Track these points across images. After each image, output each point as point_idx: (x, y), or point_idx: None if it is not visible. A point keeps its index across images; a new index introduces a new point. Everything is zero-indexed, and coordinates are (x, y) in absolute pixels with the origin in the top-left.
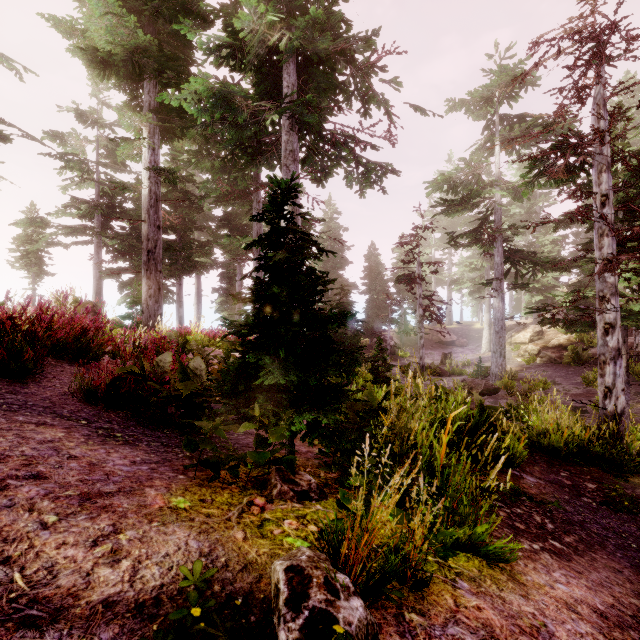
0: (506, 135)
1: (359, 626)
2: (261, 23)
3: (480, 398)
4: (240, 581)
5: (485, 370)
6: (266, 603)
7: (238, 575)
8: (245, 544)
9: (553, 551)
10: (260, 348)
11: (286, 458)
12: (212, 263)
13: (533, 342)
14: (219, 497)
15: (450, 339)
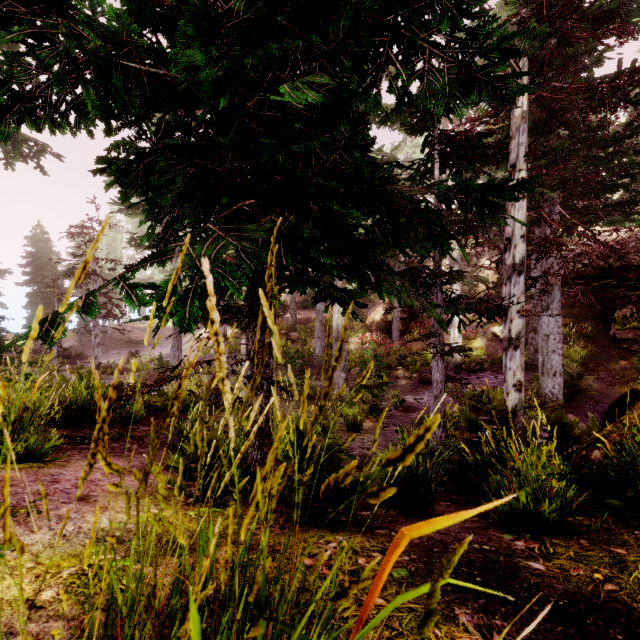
0: None
1: None
2: None
3: (120, 379)
4: None
5: (166, 363)
6: None
7: None
8: None
9: (120, 455)
10: None
11: None
12: None
13: None
14: None
15: (142, 338)
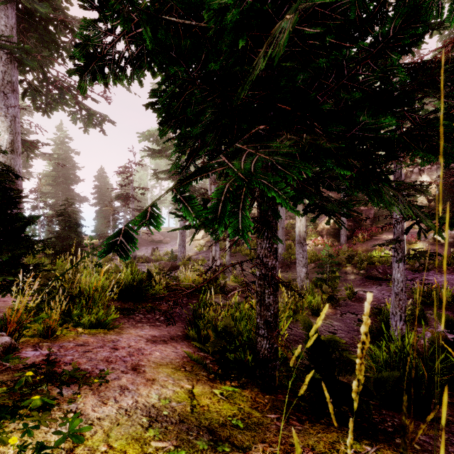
0: None
1: (5, 343)
2: None
3: (150, 268)
4: None
5: (175, 256)
6: None
7: None
8: None
9: (153, 325)
10: None
11: None
12: None
13: (203, 239)
14: None
15: (159, 239)
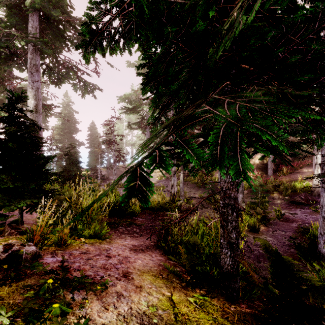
0: None
1: (32, 251)
2: None
3: None
4: None
5: None
6: None
7: None
8: None
9: (133, 236)
10: (1, 172)
11: (15, 220)
12: None
13: (162, 171)
14: None
15: None
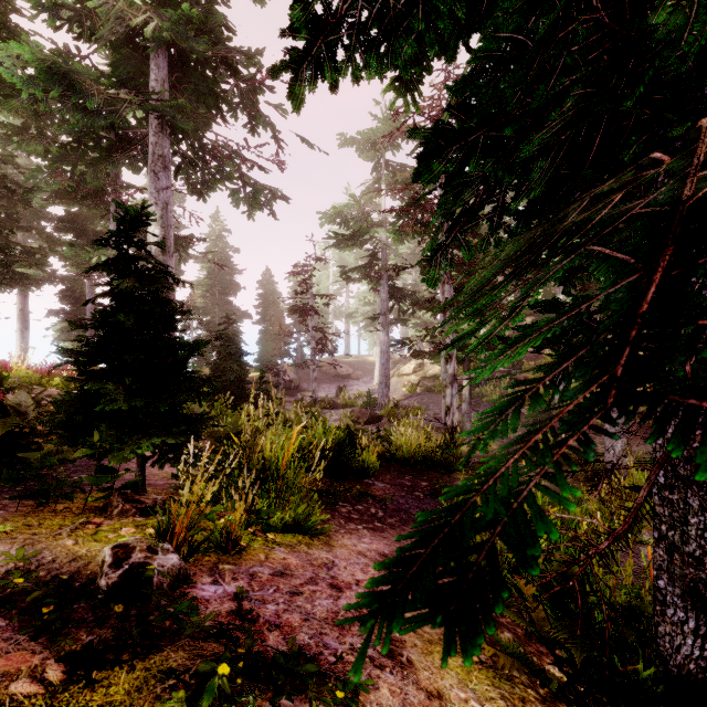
0: (390, 180)
1: (172, 568)
2: (118, 1)
3: (350, 422)
4: (67, 567)
5: (374, 401)
6: (92, 575)
7: (66, 564)
8: (76, 546)
9: (373, 528)
10: (104, 377)
11: (131, 481)
12: (47, 277)
13: (415, 373)
14: (48, 521)
15: (347, 372)
